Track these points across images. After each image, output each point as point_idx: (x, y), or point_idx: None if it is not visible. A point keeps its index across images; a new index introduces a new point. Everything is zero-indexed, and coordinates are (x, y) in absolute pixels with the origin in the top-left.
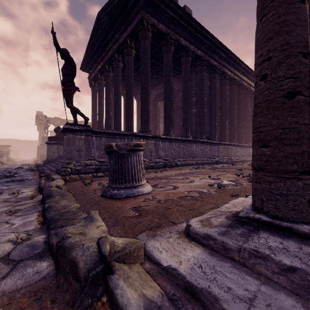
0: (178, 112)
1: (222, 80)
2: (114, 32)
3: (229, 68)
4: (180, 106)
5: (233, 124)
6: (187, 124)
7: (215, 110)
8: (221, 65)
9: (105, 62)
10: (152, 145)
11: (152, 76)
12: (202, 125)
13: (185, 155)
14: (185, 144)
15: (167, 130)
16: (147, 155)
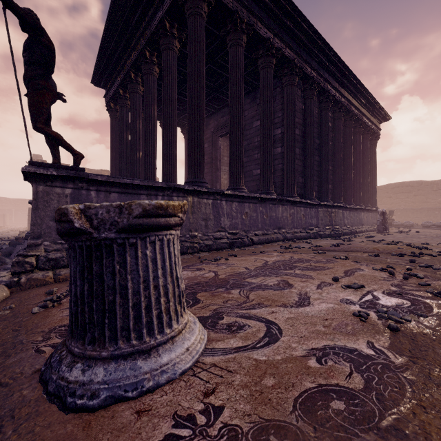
0: (252, 154)
1: (322, 102)
2: (143, 11)
3: (333, 83)
4: (255, 143)
5: (338, 173)
6: (268, 172)
7: (313, 150)
8: (321, 77)
9: (130, 67)
10: (209, 207)
11: (209, 95)
12: (292, 174)
13: (266, 224)
14: (265, 205)
15: (235, 181)
16: (201, 225)
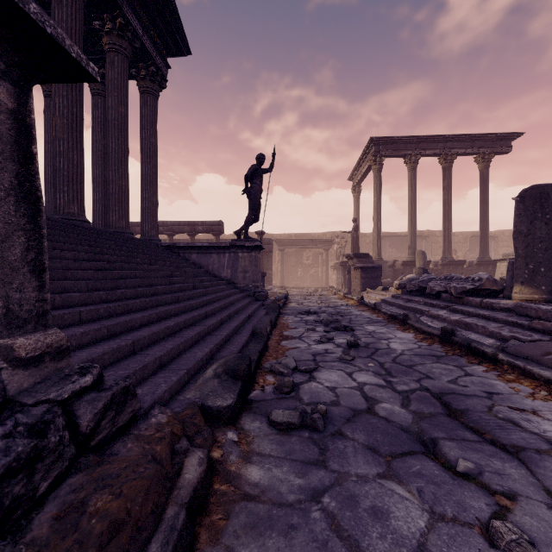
0: None
1: None
2: None
3: None
4: None
5: None
6: None
7: None
8: None
9: None
10: None
11: None
12: None
13: None
14: None
15: None
16: None
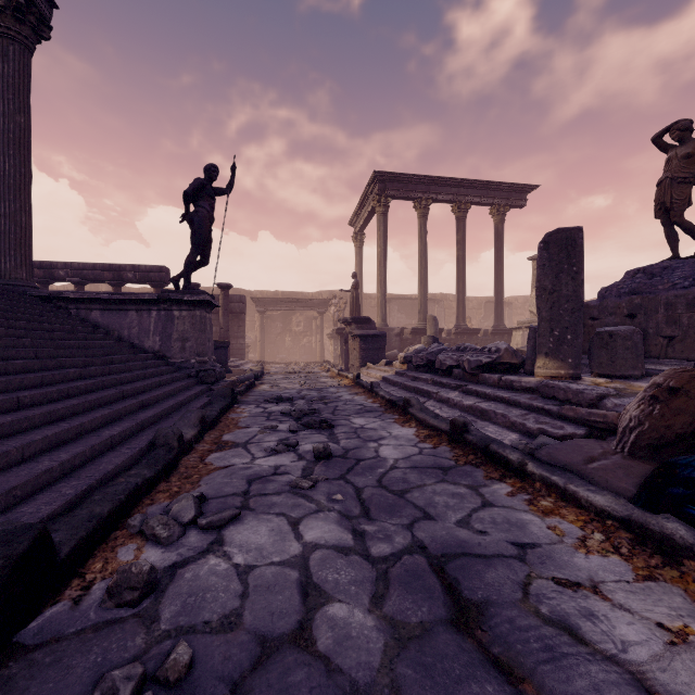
0: None
1: None
2: None
3: None
4: None
5: None
6: None
7: None
8: None
9: None
10: None
11: None
12: None
13: None
14: None
15: None
16: None
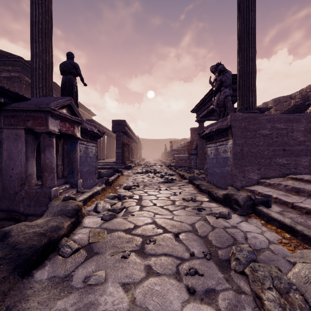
0: None
1: None
2: None
3: None
4: None
5: None
6: None
7: None
8: None
9: None
10: None
11: None
12: None
13: None
14: None
15: None
16: None
